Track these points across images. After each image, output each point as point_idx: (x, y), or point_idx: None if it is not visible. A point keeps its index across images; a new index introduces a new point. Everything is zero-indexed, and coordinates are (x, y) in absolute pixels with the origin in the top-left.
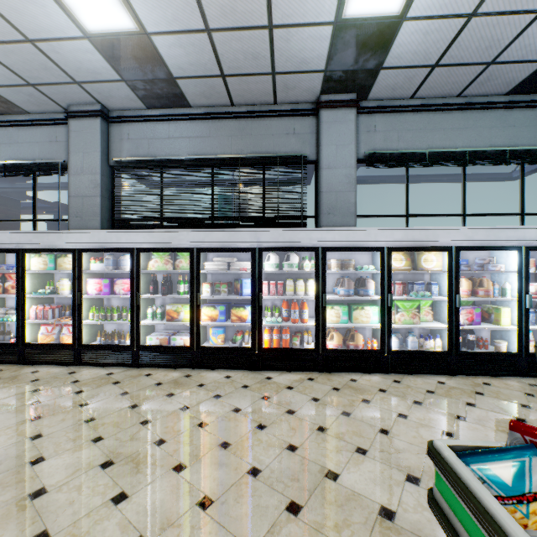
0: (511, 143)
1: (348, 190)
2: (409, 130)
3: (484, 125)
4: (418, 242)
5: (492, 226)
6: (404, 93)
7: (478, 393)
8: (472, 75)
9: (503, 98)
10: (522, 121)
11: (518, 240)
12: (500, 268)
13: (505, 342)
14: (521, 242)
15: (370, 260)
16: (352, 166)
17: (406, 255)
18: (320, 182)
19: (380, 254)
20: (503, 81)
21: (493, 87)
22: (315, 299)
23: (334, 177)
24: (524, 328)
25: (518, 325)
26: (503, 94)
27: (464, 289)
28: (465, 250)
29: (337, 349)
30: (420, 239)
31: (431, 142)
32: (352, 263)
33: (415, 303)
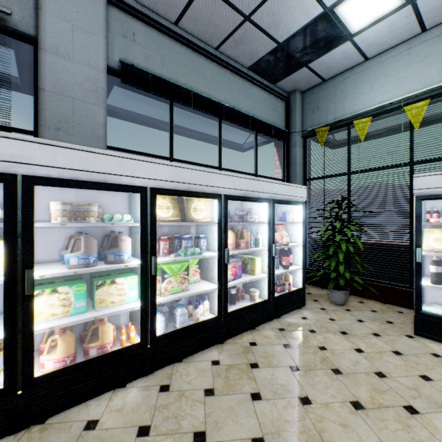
0: (251, 113)
1: (94, 102)
2: (174, 60)
3: (235, 88)
4: (189, 184)
5: (253, 177)
6: (168, 10)
7: (253, 365)
8: (232, 25)
9: (247, 71)
10: (257, 97)
11: (268, 193)
12: (255, 220)
13: (258, 290)
14: (270, 195)
15: (127, 208)
16: (101, 69)
17: (174, 202)
18: (39, 71)
19: (141, 197)
20: (250, 51)
21: (243, 54)
22: (6, 282)
23: (68, 73)
24: (272, 275)
25: (268, 273)
26: (247, 67)
27: (230, 242)
28: (232, 199)
29: (62, 369)
30: (192, 181)
31: (195, 84)
32: (95, 209)
33: (185, 263)
